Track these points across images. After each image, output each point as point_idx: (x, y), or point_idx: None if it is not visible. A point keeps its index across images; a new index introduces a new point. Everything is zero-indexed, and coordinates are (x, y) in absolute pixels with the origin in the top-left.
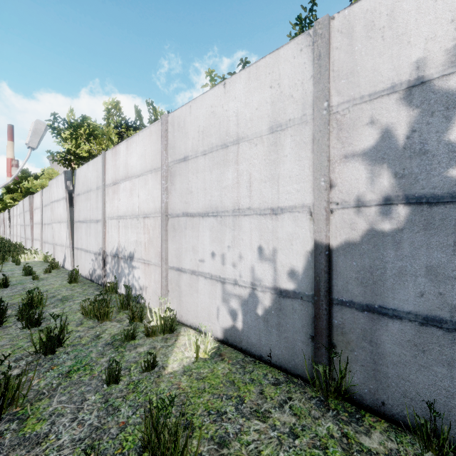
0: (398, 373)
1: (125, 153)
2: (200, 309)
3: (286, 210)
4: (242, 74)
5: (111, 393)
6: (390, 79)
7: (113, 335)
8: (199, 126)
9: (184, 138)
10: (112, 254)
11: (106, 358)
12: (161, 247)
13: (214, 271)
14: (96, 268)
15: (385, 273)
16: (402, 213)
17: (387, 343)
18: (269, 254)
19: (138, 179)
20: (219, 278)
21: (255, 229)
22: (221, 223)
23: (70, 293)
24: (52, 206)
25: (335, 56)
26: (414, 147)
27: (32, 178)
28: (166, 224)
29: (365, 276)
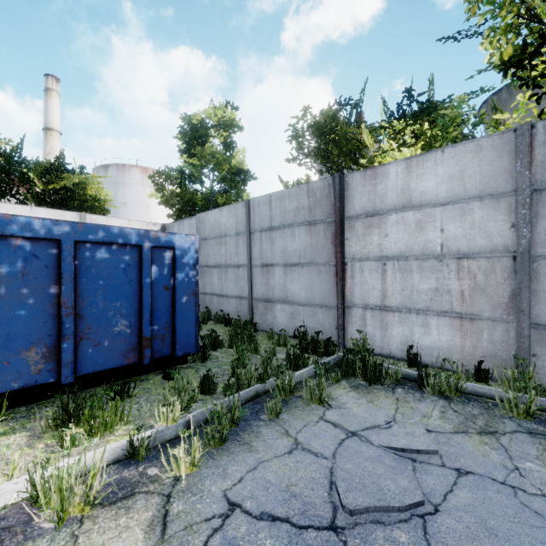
0: None
1: None
2: None
3: None
4: (45, 210)
5: None
6: None
7: None
8: None
9: None
10: None
11: None
12: None
13: None
14: None
15: None
16: None
17: None
18: None
19: None
20: None
21: None
22: None
23: None
24: None
25: None
26: None
27: None
28: None
29: None
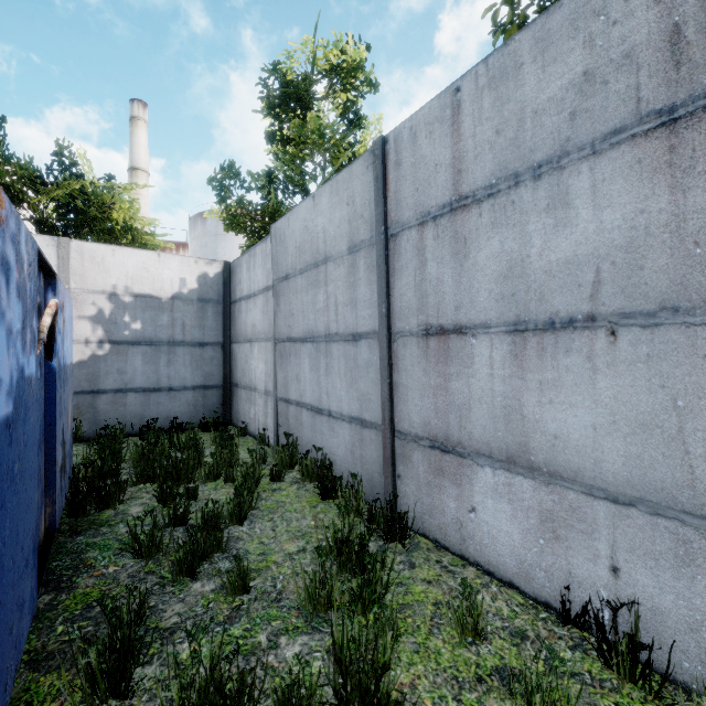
0: (106, 417)
1: None
2: None
3: None
4: None
5: None
6: (103, 287)
7: None
8: None
9: None
10: None
11: None
12: None
13: None
14: None
15: (100, 374)
16: (108, 347)
17: (102, 405)
18: None
19: None
20: None
21: None
22: None
23: None
24: None
25: (74, 262)
26: (113, 320)
27: None
28: None
29: (91, 377)
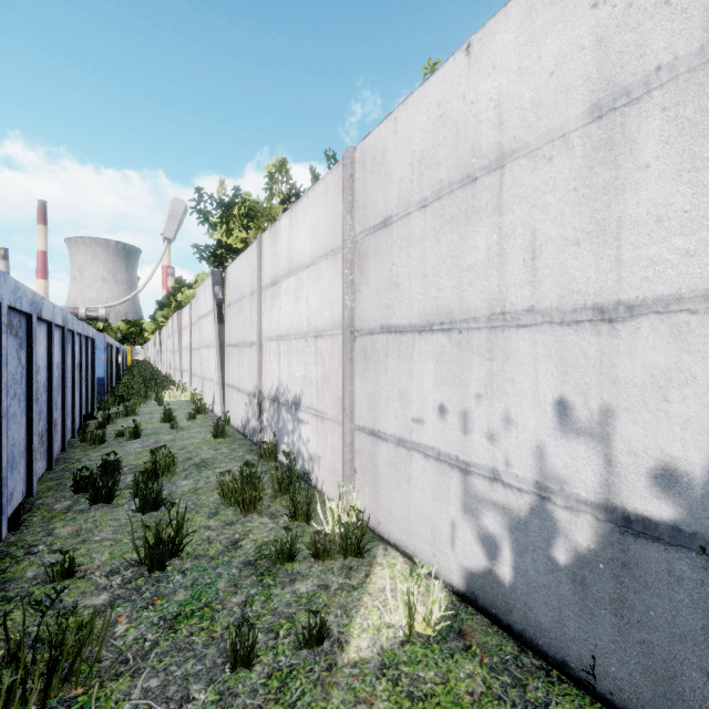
0: None
1: (288, 231)
2: (415, 517)
3: (644, 309)
4: (512, 7)
5: (235, 693)
6: None
7: (260, 546)
8: (413, 152)
9: (383, 184)
10: (271, 397)
11: (240, 597)
12: (342, 390)
13: (443, 445)
14: (250, 417)
15: None
16: None
17: None
18: (589, 421)
19: (307, 272)
20: (455, 462)
21: (547, 359)
22: (461, 345)
23: (212, 455)
24: (200, 324)
25: None
26: None
27: (186, 288)
28: (351, 348)
29: None
